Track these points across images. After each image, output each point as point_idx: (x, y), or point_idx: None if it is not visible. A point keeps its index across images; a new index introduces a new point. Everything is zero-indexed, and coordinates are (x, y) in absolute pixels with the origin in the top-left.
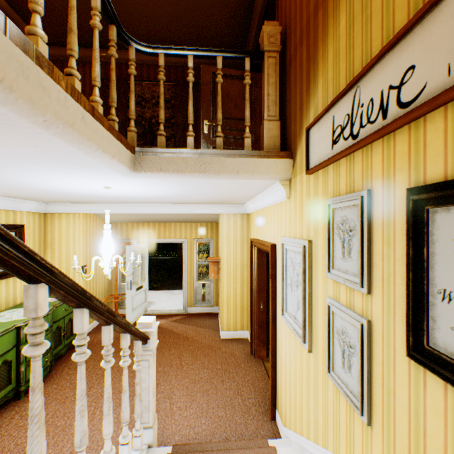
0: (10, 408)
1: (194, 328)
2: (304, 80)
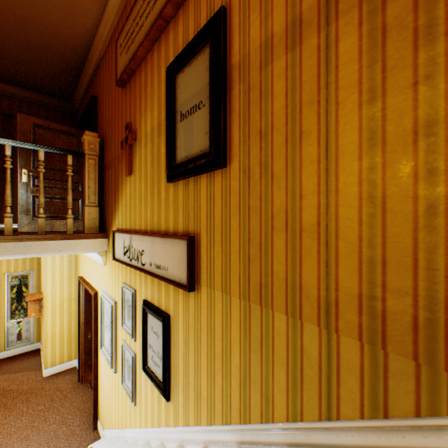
0: None
1: (6, 377)
2: (114, 194)
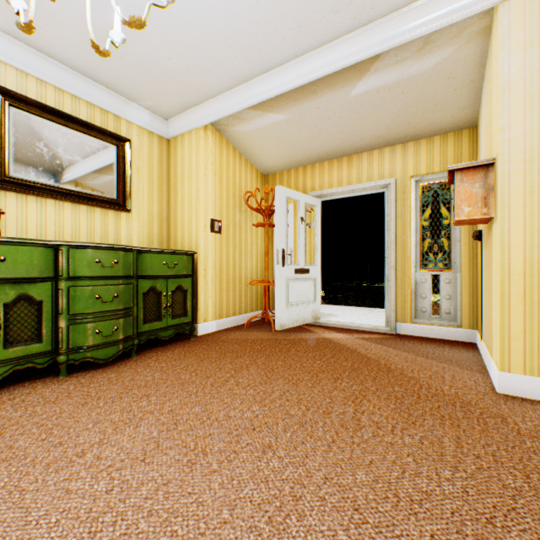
0: (36, 384)
1: (407, 356)
2: None
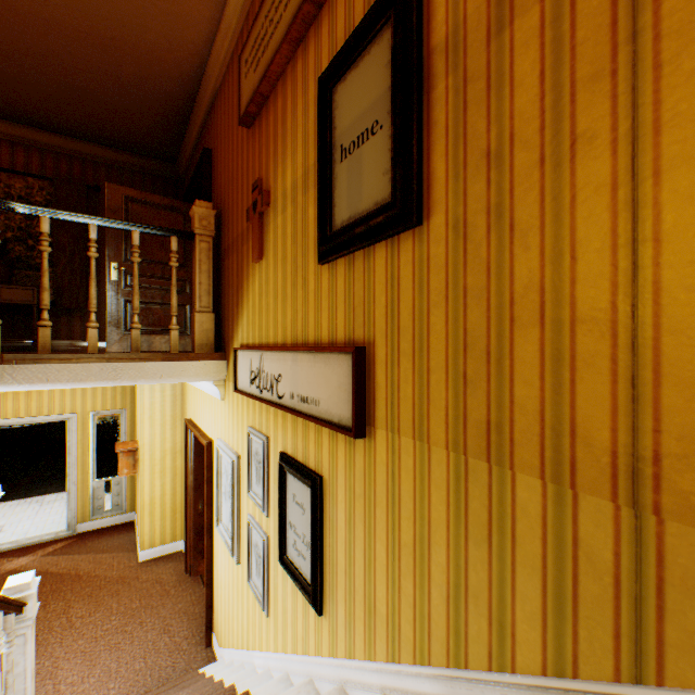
0: None
1: (91, 558)
2: (236, 292)
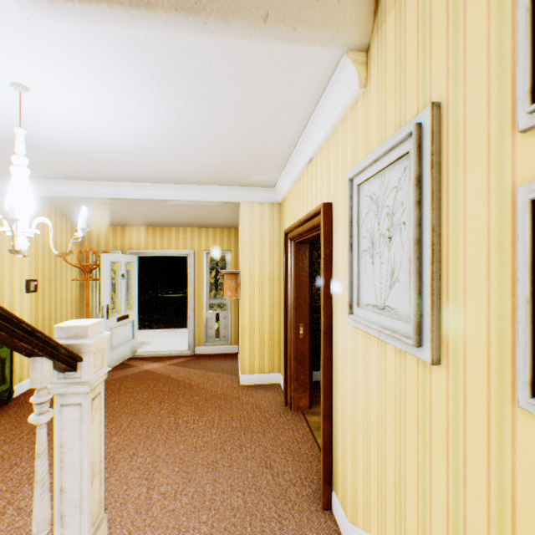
0: None
1: (201, 373)
2: None
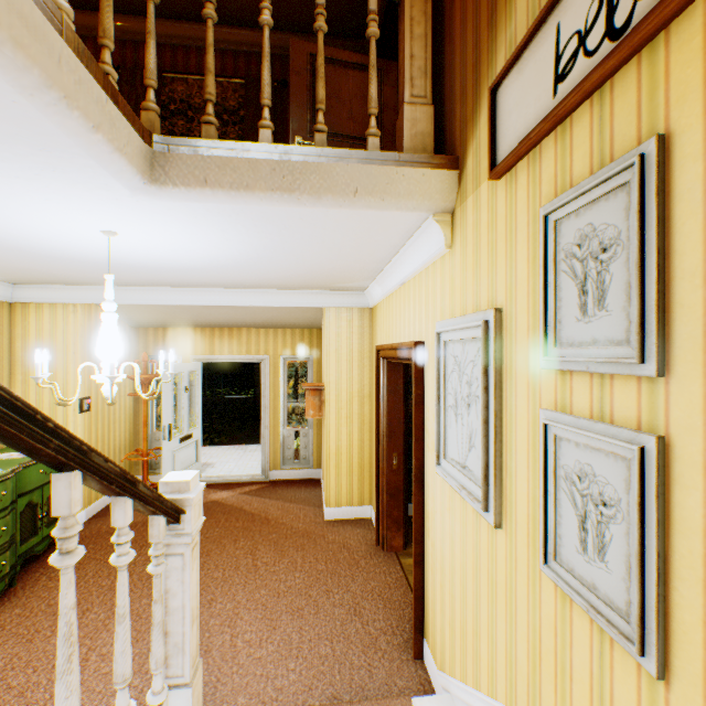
0: None
1: (279, 504)
2: (484, 5)
